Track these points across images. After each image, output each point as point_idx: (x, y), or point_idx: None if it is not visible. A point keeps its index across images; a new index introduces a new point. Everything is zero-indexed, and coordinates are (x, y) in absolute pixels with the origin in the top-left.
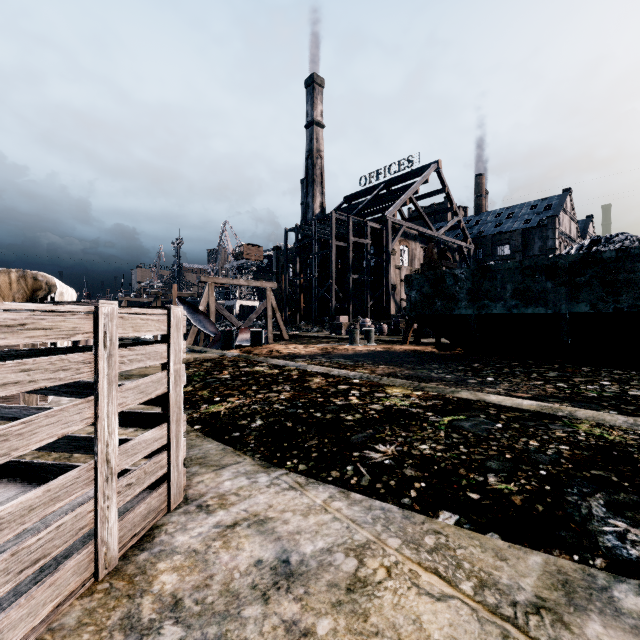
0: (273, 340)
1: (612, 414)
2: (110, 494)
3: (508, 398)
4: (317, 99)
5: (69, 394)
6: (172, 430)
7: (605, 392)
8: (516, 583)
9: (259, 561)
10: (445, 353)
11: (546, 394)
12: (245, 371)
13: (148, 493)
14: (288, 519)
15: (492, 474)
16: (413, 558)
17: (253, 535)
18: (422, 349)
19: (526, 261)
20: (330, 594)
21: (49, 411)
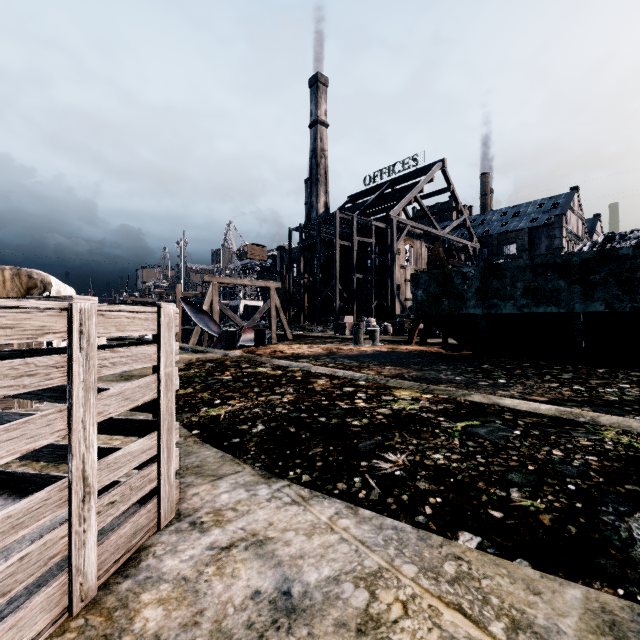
0: (277, 340)
1: (638, 420)
2: (87, 516)
3: (524, 402)
4: (321, 98)
5: (53, 399)
6: (163, 440)
7: (626, 395)
8: (555, 625)
9: (256, 592)
10: (452, 354)
11: (563, 397)
12: (247, 372)
13: (138, 507)
14: (290, 540)
15: (515, 488)
16: (432, 590)
17: (251, 559)
18: (428, 349)
19: (537, 259)
20: (338, 637)
21: (10, 424)
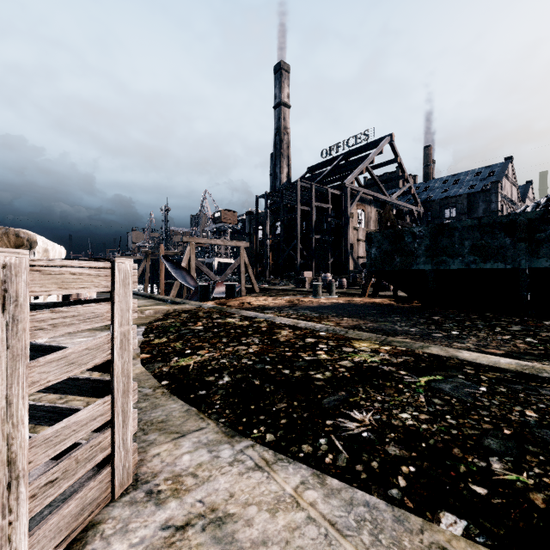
0: (246, 292)
1: None
2: (15, 504)
3: (482, 355)
4: (284, 83)
5: None
6: (117, 403)
7: None
8: None
9: None
10: (403, 306)
11: (519, 350)
12: (217, 322)
13: (94, 471)
14: (252, 518)
15: (495, 458)
16: None
17: (207, 545)
18: (381, 302)
19: (484, 218)
20: None
21: None
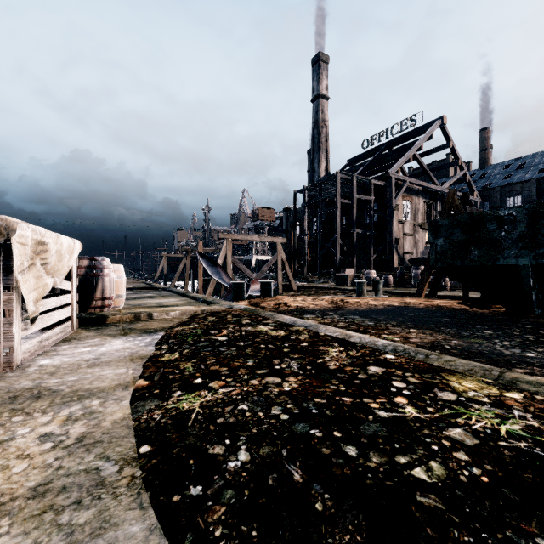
0: (283, 290)
1: None
2: None
3: None
4: (322, 75)
5: None
6: None
7: None
8: None
9: None
10: (482, 311)
11: None
12: (246, 331)
13: None
14: None
15: None
16: None
17: None
18: (447, 305)
19: None
20: None
21: None
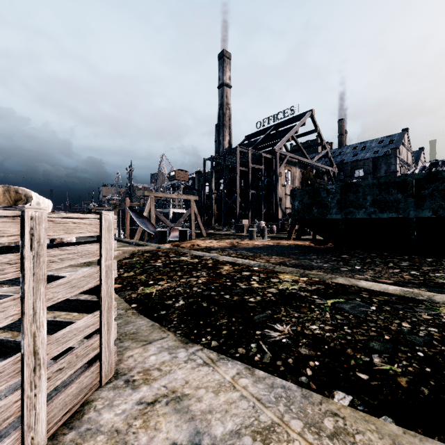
0: (195, 236)
1: None
2: (38, 382)
3: (376, 284)
4: (226, 68)
5: None
6: (103, 317)
7: None
8: None
9: (173, 444)
10: (320, 247)
11: (404, 280)
12: (173, 260)
13: (86, 367)
14: (201, 396)
15: (376, 355)
16: (316, 444)
17: (170, 414)
18: (303, 244)
19: (382, 179)
20: None
21: None
